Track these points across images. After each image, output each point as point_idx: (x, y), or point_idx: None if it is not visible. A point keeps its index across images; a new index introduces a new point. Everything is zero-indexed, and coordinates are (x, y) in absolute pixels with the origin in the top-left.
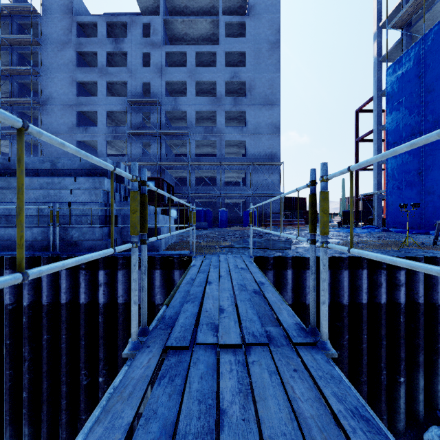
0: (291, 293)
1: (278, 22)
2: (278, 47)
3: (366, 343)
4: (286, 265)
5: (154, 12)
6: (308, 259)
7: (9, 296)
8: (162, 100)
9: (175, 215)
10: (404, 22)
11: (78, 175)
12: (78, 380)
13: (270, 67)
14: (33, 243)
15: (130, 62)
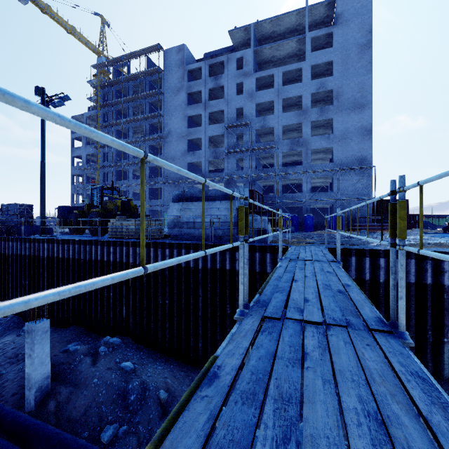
0: (355, 272)
1: (369, 22)
2: (369, 47)
3: (413, 310)
4: (351, 253)
5: (245, 44)
6: (367, 250)
7: (192, 263)
8: (253, 120)
9: (266, 220)
10: None
11: (219, 199)
12: (225, 310)
13: (360, 70)
14: (199, 237)
15: (227, 93)
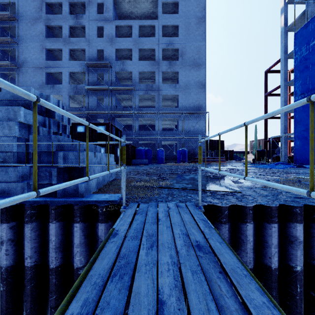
0: (252, 254)
1: (204, 1)
2: (204, 21)
3: None
4: (245, 216)
5: None
6: (274, 209)
7: None
8: (113, 63)
9: None
10: None
11: None
12: None
13: (197, 37)
14: None
15: (88, 33)
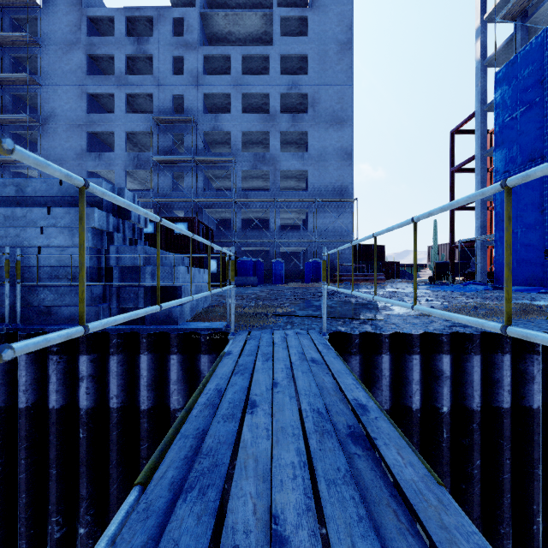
0: (389, 392)
1: (350, 16)
2: (350, 48)
3: (508, 472)
4: (380, 346)
5: (188, 5)
6: (415, 337)
7: None
8: (199, 117)
9: (215, 268)
10: (519, 11)
11: (57, 206)
12: (47, 531)
13: (339, 75)
14: None
15: (157, 68)
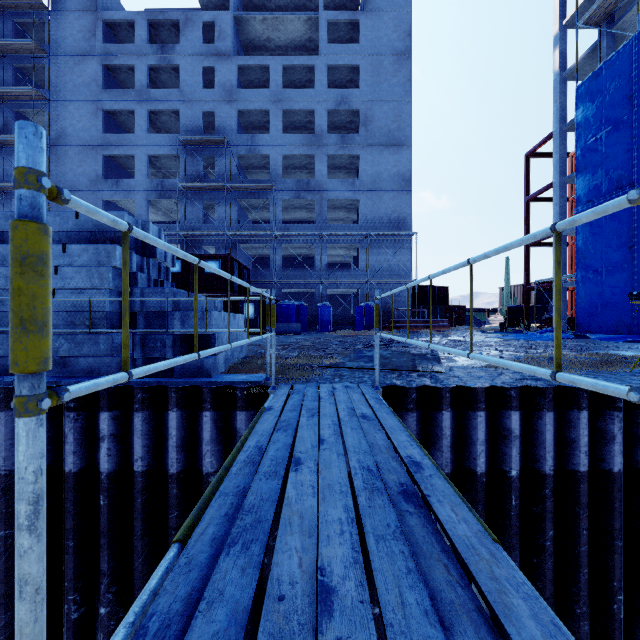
0: (450, 454)
1: (408, 20)
2: (408, 58)
3: (585, 544)
4: (440, 401)
5: (220, 7)
6: (480, 391)
7: None
8: (232, 138)
9: (251, 313)
10: (604, 15)
11: (72, 242)
12: (63, 611)
13: (396, 89)
14: None
15: (185, 81)
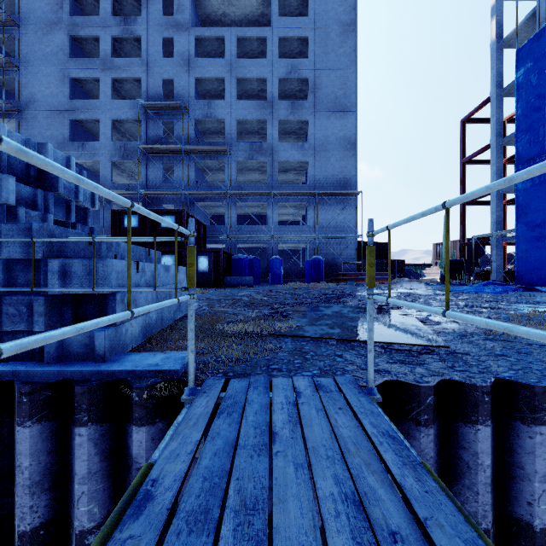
0: (490, 497)
1: None
2: (354, 30)
3: None
4: (472, 408)
5: None
6: (541, 392)
7: None
8: (190, 104)
9: (206, 266)
10: None
11: None
12: None
13: (342, 59)
14: None
15: (146, 50)
